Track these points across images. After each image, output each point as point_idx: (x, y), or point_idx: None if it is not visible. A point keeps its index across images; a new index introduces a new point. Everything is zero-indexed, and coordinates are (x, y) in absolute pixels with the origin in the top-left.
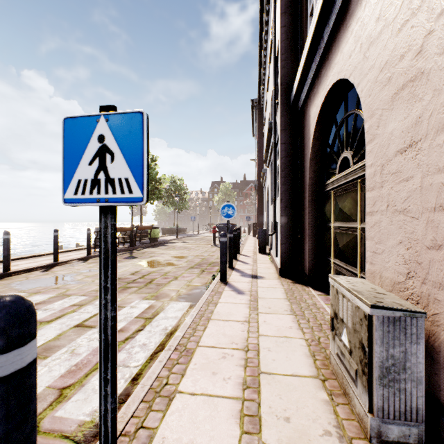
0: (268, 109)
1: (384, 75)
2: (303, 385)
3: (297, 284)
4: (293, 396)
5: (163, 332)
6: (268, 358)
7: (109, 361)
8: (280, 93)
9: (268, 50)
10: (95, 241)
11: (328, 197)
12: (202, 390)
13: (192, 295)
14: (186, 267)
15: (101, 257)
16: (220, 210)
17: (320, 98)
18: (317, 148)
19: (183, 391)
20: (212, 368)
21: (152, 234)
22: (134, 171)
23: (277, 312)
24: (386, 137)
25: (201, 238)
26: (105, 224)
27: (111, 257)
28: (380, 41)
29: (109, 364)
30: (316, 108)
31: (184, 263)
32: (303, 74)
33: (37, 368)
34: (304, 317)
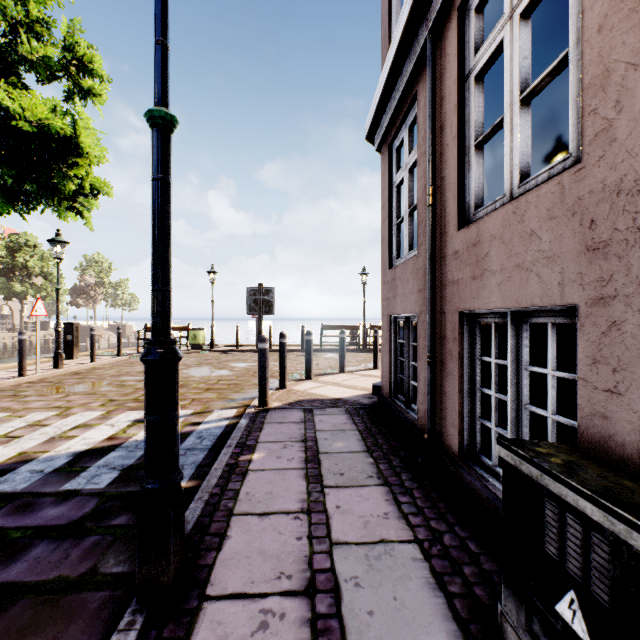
0: None
1: None
2: None
3: None
4: None
5: None
6: None
7: None
8: None
9: None
10: None
11: None
12: None
13: None
14: None
15: None
16: None
17: None
18: None
19: None
20: None
21: None
22: None
23: None
24: None
25: None
26: None
27: None
28: None
29: None
30: None
31: None
32: None
33: None
34: None
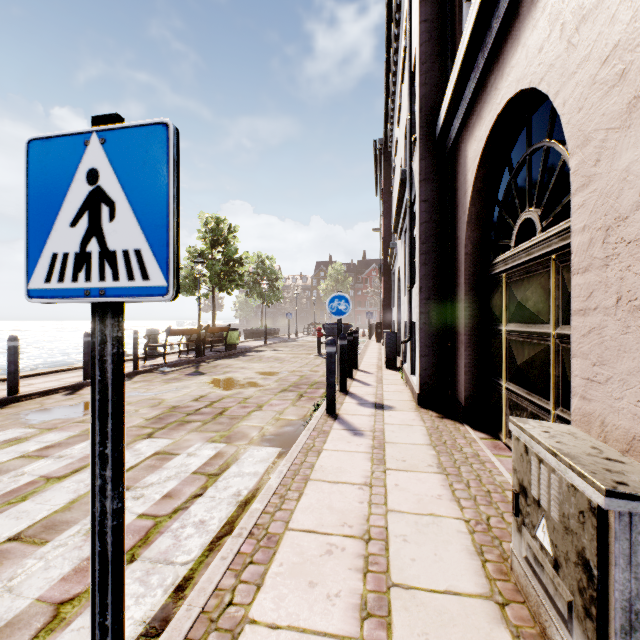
0: (399, 153)
1: (611, 68)
2: (467, 613)
3: (447, 420)
4: (450, 637)
5: (233, 500)
6: (404, 555)
7: (110, 594)
8: (419, 124)
9: (400, 65)
10: (145, 349)
11: (497, 284)
12: (291, 618)
13: (283, 436)
14: (277, 389)
15: (95, 397)
16: (328, 304)
17: (485, 126)
18: (478, 207)
19: (257, 620)
20: (309, 574)
21: (229, 339)
22: (151, 237)
23: (417, 468)
24: (616, 178)
25: (300, 345)
26: (102, 337)
27: (112, 399)
28: (602, 11)
29: (108, 599)
30: (477, 143)
31: (274, 384)
32: (456, 91)
33: (28, 561)
34: (461, 478)
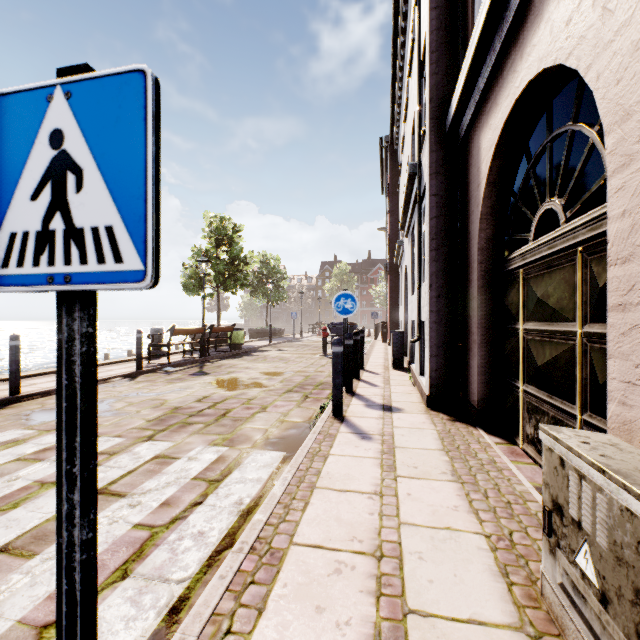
0: (406, 149)
1: None
2: None
3: (459, 423)
4: None
5: (235, 509)
6: (420, 576)
7: None
8: (429, 115)
9: (407, 59)
10: (149, 349)
11: (513, 280)
12: None
13: (287, 440)
14: (281, 390)
15: (61, 405)
16: (333, 303)
17: (502, 112)
18: (492, 200)
19: None
20: (316, 597)
21: (234, 339)
22: (125, 210)
23: (430, 476)
24: None
25: (305, 345)
26: (70, 332)
27: (81, 408)
28: None
29: None
30: (492, 132)
31: (279, 384)
32: (470, 77)
33: (13, 577)
34: (478, 487)
